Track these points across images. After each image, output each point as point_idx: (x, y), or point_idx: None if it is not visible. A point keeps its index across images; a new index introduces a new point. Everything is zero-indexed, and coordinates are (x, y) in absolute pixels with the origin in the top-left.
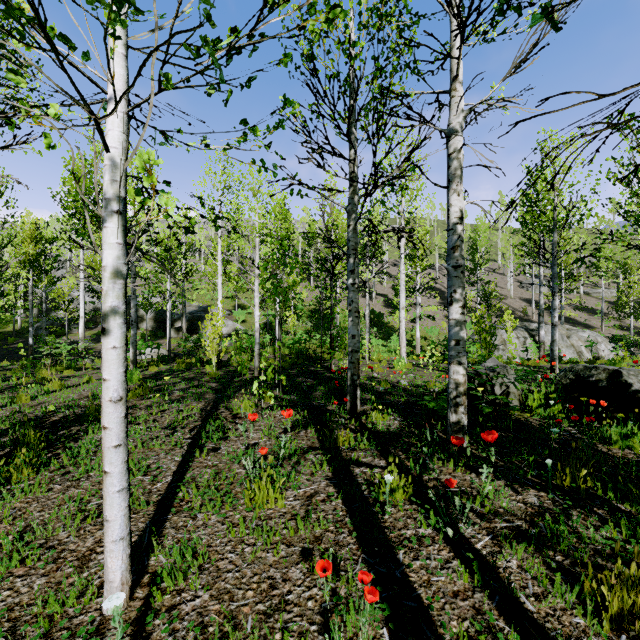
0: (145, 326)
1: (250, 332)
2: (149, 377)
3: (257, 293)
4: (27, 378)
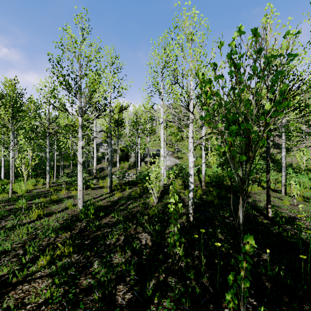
0: (131, 160)
1: (183, 166)
2: (108, 206)
3: (191, 139)
4: (45, 198)
